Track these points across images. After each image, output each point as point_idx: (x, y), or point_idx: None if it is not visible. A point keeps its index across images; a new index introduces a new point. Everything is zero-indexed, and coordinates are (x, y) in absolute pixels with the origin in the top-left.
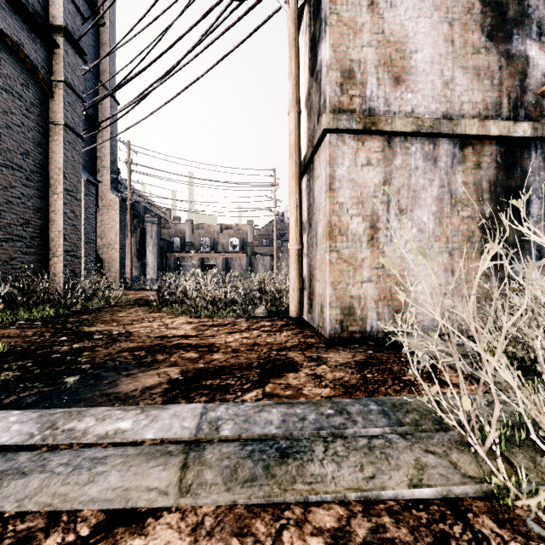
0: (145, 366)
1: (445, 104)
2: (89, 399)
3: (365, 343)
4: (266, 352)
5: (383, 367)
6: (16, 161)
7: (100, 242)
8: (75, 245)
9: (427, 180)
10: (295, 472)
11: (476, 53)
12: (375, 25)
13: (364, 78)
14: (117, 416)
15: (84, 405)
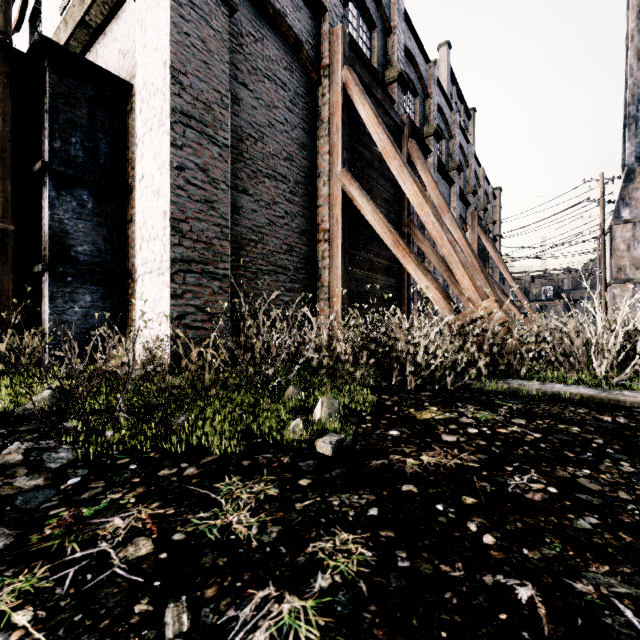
0: None
1: None
2: None
3: None
4: None
5: None
6: None
7: None
8: None
9: None
10: None
11: None
12: (629, 255)
13: (625, 269)
14: None
15: None
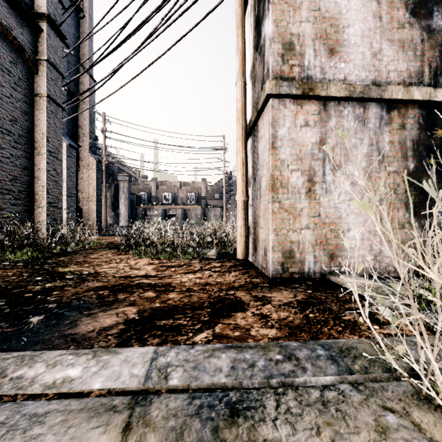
0: (106, 305)
1: (374, 72)
2: (47, 341)
3: (304, 283)
4: (217, 291)
5: (323, 307)
6: (6, 126)
7: (81, 196)
8: (57, 198)
9: (357, 139)
10: (247, 436)
11: (401, 27)
12: (313, 3)
13: (302, 50)
14: (67, 362)
15: (40, 348)
